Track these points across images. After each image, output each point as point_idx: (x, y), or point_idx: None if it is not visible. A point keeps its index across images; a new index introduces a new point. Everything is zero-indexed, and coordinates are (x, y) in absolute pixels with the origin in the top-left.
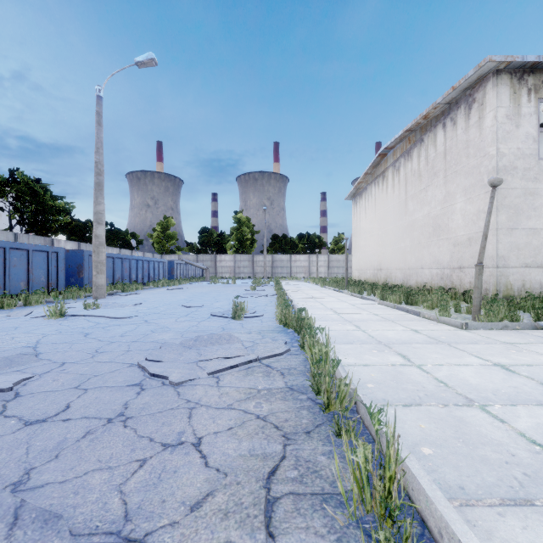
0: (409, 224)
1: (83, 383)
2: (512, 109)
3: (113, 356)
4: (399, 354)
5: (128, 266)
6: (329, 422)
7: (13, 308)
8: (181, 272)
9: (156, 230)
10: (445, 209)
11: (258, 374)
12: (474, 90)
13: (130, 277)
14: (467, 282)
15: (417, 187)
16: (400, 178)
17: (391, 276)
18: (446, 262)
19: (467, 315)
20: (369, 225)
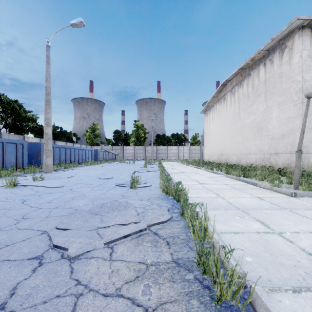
0: (241, 126)
1: None
2: (311, 51)
3: (32, 223)
4: (257, 220)
5: (69, 153)
6: None
7: None
8: (102, 156)
9: (88, 131)
10: (265, 117)
11: (147, 244)
12: (286, 40)
13: (70, 159)
14: (281, 162)
15: (246, 103)
16: (235, 99)
17: (229, 158)
18: (266, 150)
19: (288, 185)
20: (215, 128)
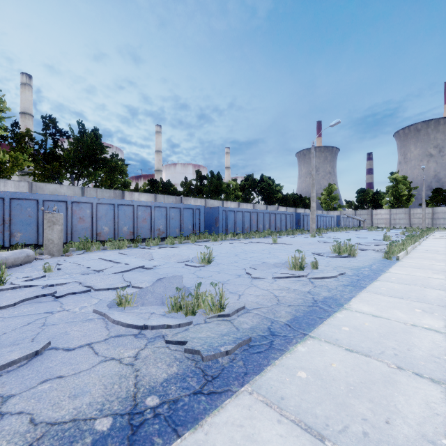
0: None
1: None
2: None
3: None
4: None
5: (316, 220)
6: None
7: (290, 235)
8: (344, 223)
9: (323, 194)
10: None
11: None
12: None
13: (317, 225)
14: None
15: None
16: None
17: None
18: None
19: None
20: None
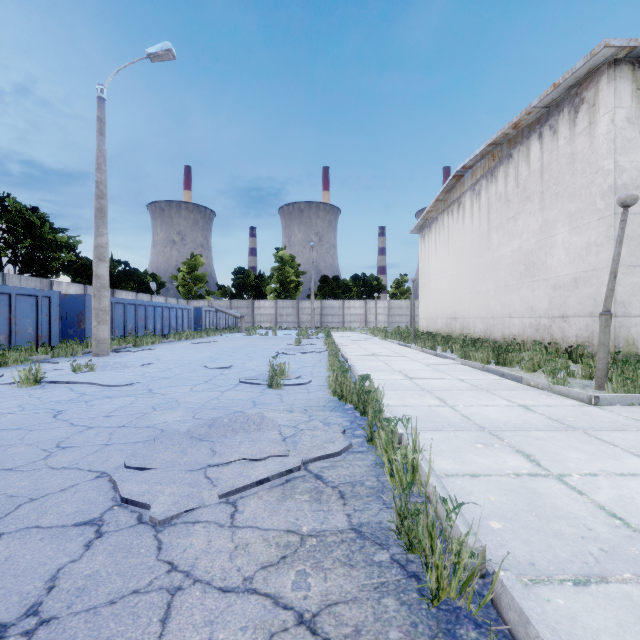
0: (493, 262)
1: (1, 520)
2: (634, 110)
3: (78, 456)
4: (518, 451)
5: (143, 315)
6: (445, 639)
7: None
8: (210, 322)
9: (181, 270)
10: (541, 243)
11: (302, 496)
12: (582, 87)
13: (146, 327)
14: (573, 335)
15: (503, 215)
16: (480, 205)
17: (469, 326)
18: (543, 309)
19: (584, 380)
20: (440, 263)
